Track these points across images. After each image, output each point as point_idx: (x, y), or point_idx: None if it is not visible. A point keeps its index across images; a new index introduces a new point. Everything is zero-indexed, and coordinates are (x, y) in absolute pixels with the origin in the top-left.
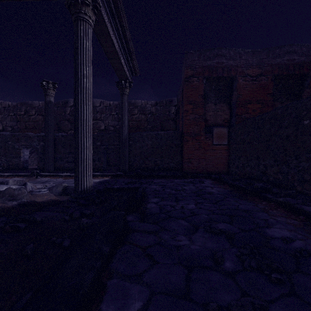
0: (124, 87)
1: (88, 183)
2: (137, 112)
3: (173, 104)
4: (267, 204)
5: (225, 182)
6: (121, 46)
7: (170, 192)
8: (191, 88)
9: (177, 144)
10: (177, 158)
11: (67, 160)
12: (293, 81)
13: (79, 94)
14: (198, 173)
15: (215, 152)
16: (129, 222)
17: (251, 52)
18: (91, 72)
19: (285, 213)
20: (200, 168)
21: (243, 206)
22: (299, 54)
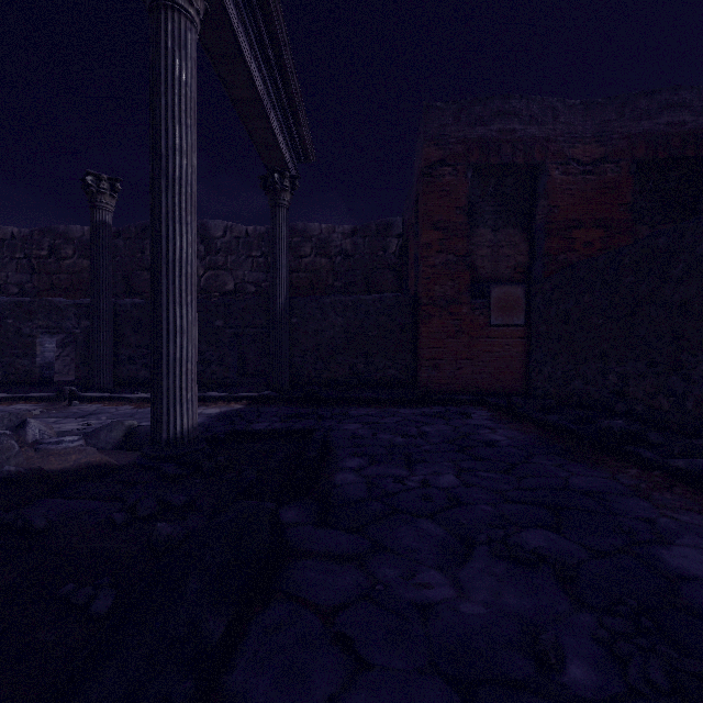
0: (279, 188)
1: (185, 421)
2: (311, 251)
3: (393, 232)
4: (641, 476)
5: (524, 416)
6: (272, 88)
7: (392, 440)
8: (439, 192)
9: (405, 324)
10: (405, 358)
11: (146, 361)
12: (681, 174)
13: (164, 194)
14: (454, 393)
15: (496, 343)
16: (286, 529)
17: (581, 106)
18: (193, 140)
19: (698, 500)
20: (461, 381)
21: (581, 481)
22: (694, 109)
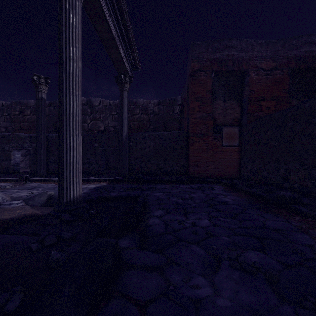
0: (124, 82)
1: (75, 193)
2: (139, 112)
3: (177, 103)
4: (302, 221)
5: (239, 189)
6: (120, 33)
7: (176, 201)
8: (198, 83)
9: (182, 145)
10: (182, 161)
11: None
12: (311, 75)
13: (64, 81)
14: (205, 177)
15: (225, 154)
16: (123, 251)
17: (265, 43)
18: (79, 54)
19: None
20: (208, 172)
21: (272, 223)
22: None
